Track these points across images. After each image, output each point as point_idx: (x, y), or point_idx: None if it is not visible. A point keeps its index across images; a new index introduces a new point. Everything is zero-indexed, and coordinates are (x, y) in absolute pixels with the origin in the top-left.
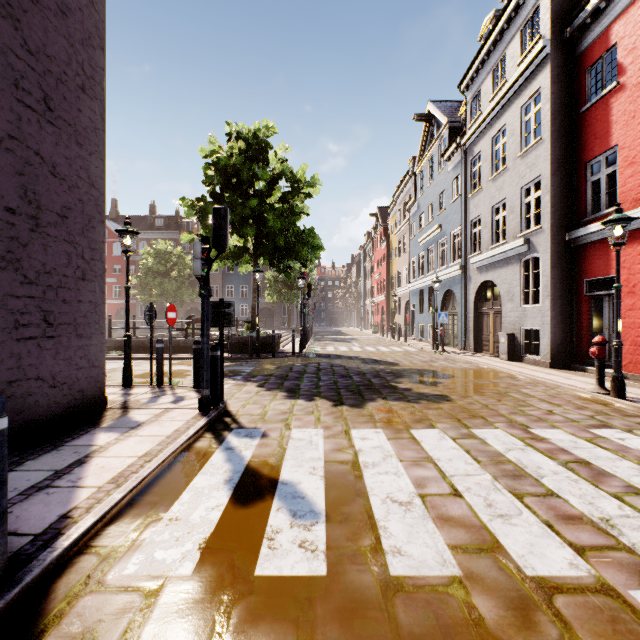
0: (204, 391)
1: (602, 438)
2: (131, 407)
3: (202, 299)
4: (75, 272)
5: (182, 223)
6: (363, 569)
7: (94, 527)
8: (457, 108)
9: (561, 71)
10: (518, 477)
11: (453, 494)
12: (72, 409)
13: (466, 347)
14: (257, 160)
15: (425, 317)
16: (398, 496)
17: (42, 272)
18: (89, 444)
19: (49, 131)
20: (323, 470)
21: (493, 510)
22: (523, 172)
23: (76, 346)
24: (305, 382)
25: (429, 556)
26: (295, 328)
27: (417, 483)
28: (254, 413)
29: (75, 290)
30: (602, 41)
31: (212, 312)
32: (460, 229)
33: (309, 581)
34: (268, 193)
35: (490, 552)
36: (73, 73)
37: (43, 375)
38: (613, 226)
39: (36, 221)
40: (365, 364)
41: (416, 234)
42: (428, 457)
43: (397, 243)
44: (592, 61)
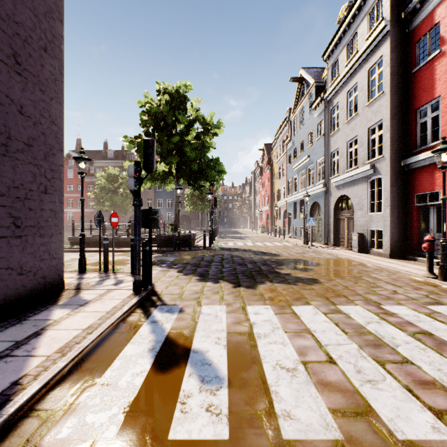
0: (137, 276)
1: (438, 313)
2: (82, 288)
3: (135, 208)
4: (39, 187)
5: (126, 155)
6: (259, 433)
7: (38, 393)
8: (321, 73)
9: (398, 43)
10: (378, 346)
11: (329, 361)
12: (36, 291)
13: (328, 243)
14: (178, 109)
15: (298, 221)
16: (285, 363)
17: (11, 187)
18: (46, 319)
19: (17, 80)
20: (226, 340)
21: (362, 376)
22: (370, 117)
23: (39, 243)
24: (212, 269)
25: (314, 420)
26: (206, 229)
27: (300, 351)
28: (174, 293)
29: (39, 201)
30: (428, 21)
31: (143, 217)
32: (323, 158)
33: (214, 445)
34: (186, 133)
35: (364, 416)
36: (37, 37)
37: (12, 265)
38: (440, 154)
39: (6, 148)
40: (256, 255)
41: (291, 162)
42: (307, 329)
43: (278, 169)
44: (421, 35)
